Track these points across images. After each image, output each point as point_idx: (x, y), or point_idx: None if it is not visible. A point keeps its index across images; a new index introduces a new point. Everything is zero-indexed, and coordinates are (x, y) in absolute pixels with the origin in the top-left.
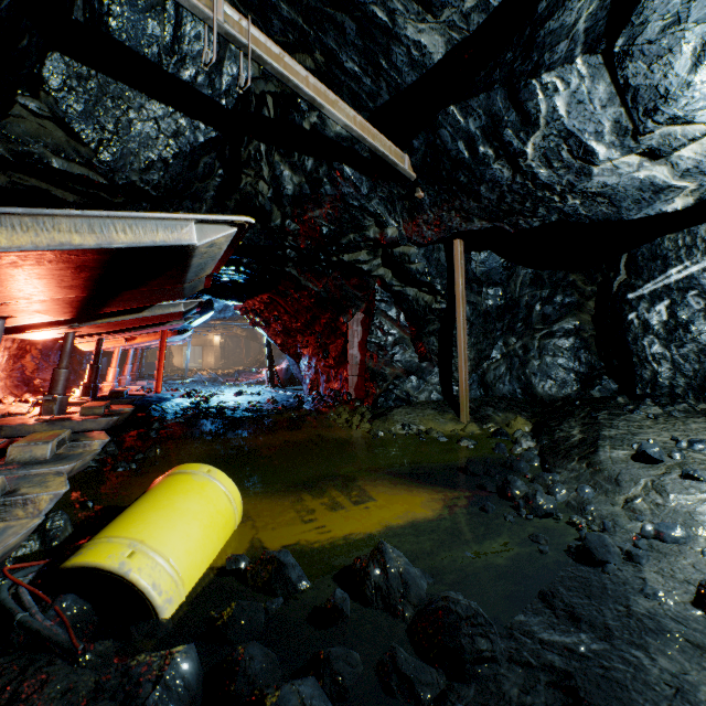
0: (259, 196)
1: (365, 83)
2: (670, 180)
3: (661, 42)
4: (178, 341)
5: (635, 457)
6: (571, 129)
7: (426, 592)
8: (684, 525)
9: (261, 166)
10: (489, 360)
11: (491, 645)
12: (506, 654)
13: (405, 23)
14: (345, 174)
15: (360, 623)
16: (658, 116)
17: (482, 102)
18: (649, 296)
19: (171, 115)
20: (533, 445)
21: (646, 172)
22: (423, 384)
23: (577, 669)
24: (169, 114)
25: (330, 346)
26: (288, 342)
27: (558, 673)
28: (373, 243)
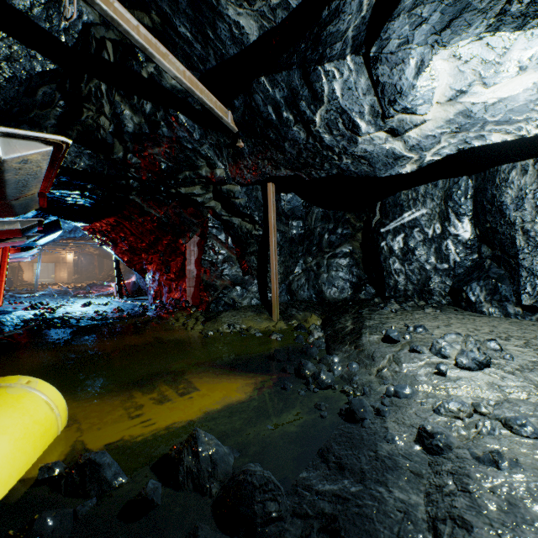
0: (101, 130)
1: (196, 48)
2: (403, 152)
3: (398, 54)
4: (25, 257)
5: (384, 339)
6: (345, 108)
7: (232, 467)
8: (411, 385)
9: (103, 103)
10: (294, 273)
11: (278, 506)
12: (291, 510)
13: (227, 4)
14: (180, 121)
15: (170, 508)
16: (396, 106)
17: (285, 77)
18: (393, 230)
19: (3, 39)
20: (322, 334)
21: (390, 145)
22: (245, 292)
23: (340, 511)
24: (0, 37)
25: (171, 263)
26: (134, 259)
27: (327, 518)
28: (205, 180)
